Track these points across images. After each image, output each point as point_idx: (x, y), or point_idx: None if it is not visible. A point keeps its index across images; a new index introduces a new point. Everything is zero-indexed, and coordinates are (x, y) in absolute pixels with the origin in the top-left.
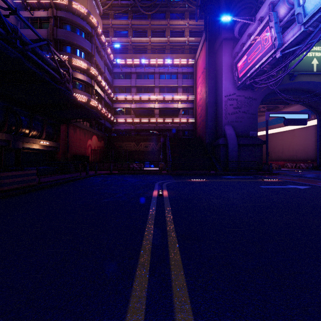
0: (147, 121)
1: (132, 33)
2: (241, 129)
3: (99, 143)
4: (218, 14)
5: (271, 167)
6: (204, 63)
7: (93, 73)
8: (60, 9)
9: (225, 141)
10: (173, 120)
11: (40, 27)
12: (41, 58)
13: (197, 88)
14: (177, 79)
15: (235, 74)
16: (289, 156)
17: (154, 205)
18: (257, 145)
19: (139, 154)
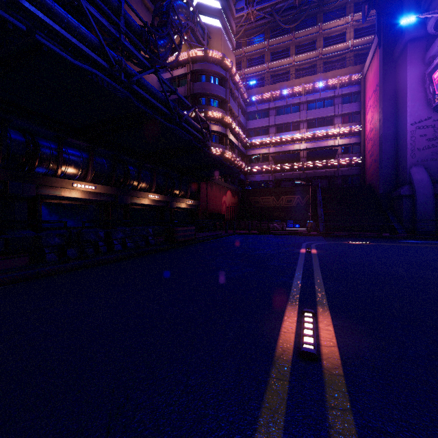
0: (290, 167)
1: (269, 57)
2: None
3: (233, 199)
4: (401, 4)
5: None
6: (377, 78)
7: (227, 122)
8: (196, 62)
9: (412, 191)
10: (328, 163)
11: (178, 85)
12: (190, 124)
13: (367, 114)
14: (334, 106)
15: (430, 90)
16: None
17: (302, 258)
18: None
19: (280, 210)
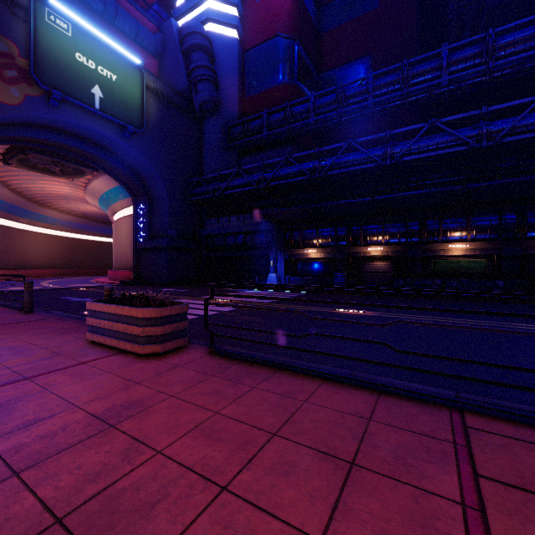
0: None
1: None
2: None
3: None
4: None
5: None
6: None
7: None
8: None
9: None
10: None
11: None
12: None
13: None
14: None
15: None
16: None
17: None
18: None
19: None
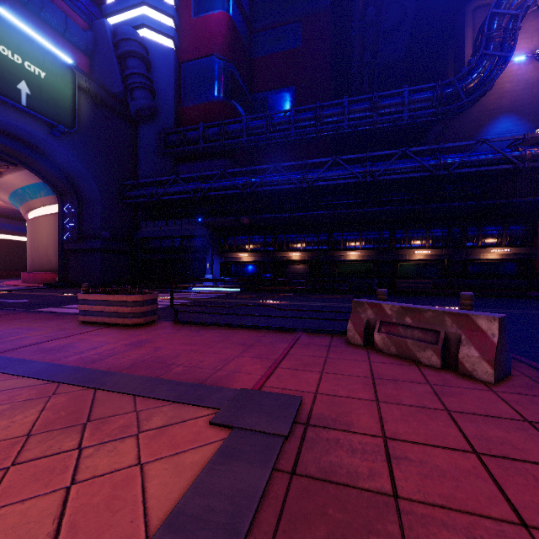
0: None
1: None
2: None
3: None
4: None
5: None
6: None
7: None
8: None
9: None
10: None
11: None
12: (476, 163)
13: None
14: None
15: None
16: None
17: None
18: None
19: None
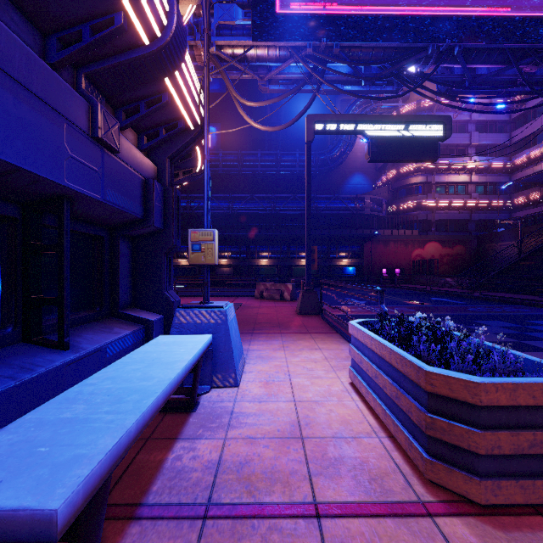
0: None
1: None
2: None
3: (447, 250)
4: None
5: None
6: None
7: (428, 168)
8: None
9: None
10: None
11: None
12: (333, 208)
13: None
14: None
15: None
16: None
17: None
18: None
19: None
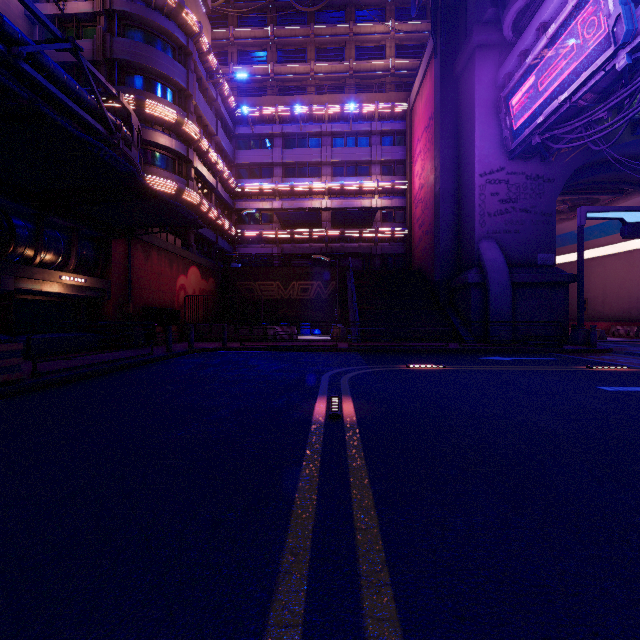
0: (307, 236)
1: (275, 56)
2: (518, 249)
3: (204, 283)
4: None
5: (593, 336)
6: (430, 107)
7: (189, 134)
8: None
9: (482, 276)
10: (362, 233)
11: (78, 37)
12: (59, 82)
13: (415, 164)
14: (371, 147)
15: (506, 124)
16: (619, 311)
17: (314, 462)
18: (556, 285)
19: (289, 306)
